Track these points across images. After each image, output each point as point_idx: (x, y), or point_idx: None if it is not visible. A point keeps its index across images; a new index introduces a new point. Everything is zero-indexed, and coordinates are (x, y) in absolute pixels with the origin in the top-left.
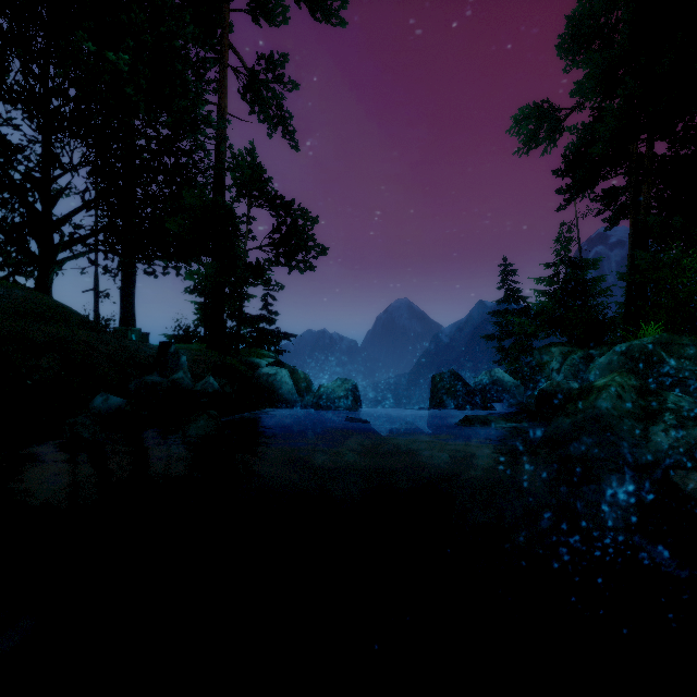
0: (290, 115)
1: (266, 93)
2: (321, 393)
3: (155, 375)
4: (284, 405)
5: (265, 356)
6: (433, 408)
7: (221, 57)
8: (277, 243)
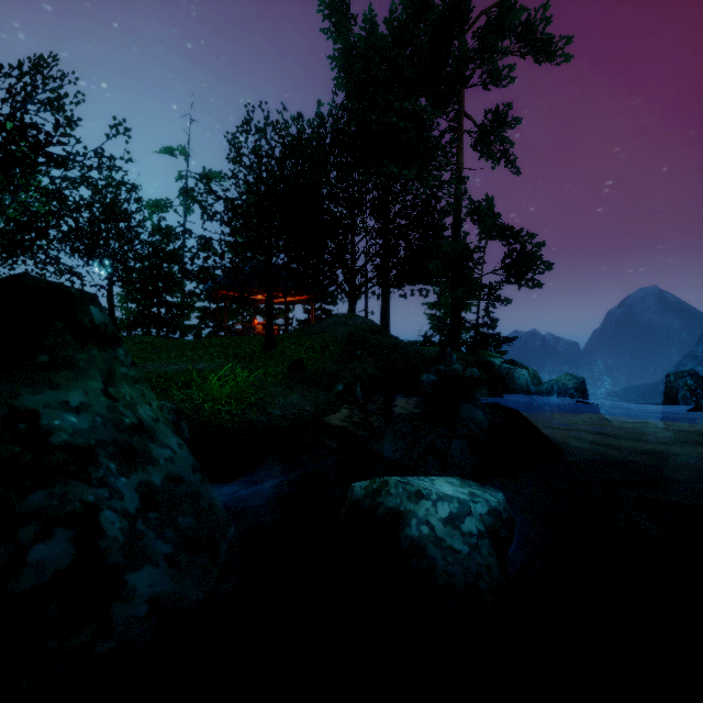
0: (511, 144)
1: (493, 140)
2: (552, 384)
3: (441, 366)
4: (521, 391)
5: (494, 357)
6: (667, 404)
7: (458, 127)
8: (508, 267)
